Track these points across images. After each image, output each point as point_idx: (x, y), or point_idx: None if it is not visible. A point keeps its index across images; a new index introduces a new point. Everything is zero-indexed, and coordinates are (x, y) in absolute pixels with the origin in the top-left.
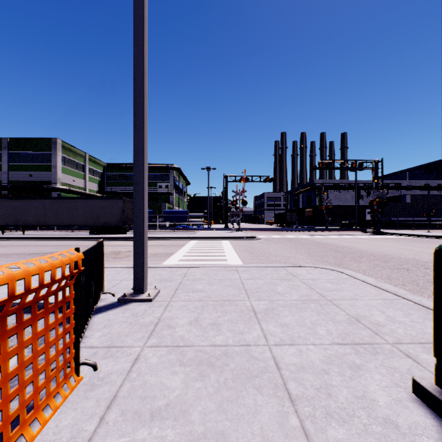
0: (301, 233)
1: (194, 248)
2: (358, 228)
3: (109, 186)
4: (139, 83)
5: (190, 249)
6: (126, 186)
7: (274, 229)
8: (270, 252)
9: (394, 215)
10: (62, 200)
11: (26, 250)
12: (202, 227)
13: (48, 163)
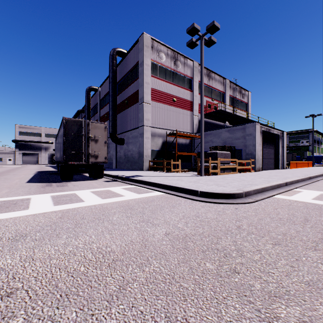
0: None
1: None
2: None
3: None
4: (313, 149)
5: None
6: None
7: None
8: None
9: None
10: None
11: None
12: None
13: None
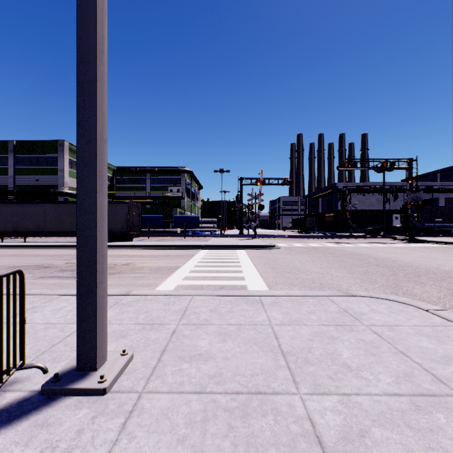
0: (324, 241)
1: (204, 260)
2: (387, 235)
3: (119, 190)
4: None
5: (199, 261)
6: (136, 191)
7: (293, 236)
8: (297, 266)
9: (428, 220)
10: (63, 205)
11: (11, 261)
12: (215, 233)
13: (55, 166)
